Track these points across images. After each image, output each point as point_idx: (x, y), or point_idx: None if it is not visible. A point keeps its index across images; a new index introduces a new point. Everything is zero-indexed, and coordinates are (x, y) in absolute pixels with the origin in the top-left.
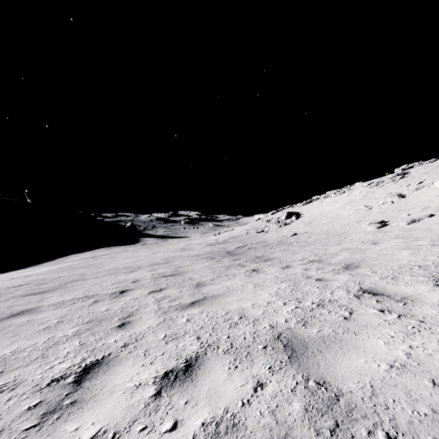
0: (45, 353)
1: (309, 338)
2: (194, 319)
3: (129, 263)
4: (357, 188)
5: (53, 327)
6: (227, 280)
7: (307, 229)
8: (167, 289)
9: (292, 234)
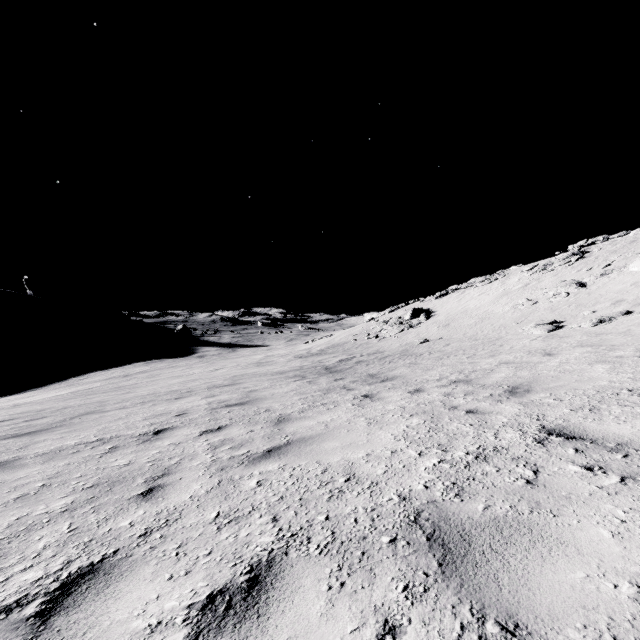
0: (4, 548)
1: (470, 522)
2: (269, 483)
3: (176, 385)
4: (514, 273)
5: (33, 496)
6: (325, 413)
7: (443, 333)
8: (230, 428)
9: (421, 341)
